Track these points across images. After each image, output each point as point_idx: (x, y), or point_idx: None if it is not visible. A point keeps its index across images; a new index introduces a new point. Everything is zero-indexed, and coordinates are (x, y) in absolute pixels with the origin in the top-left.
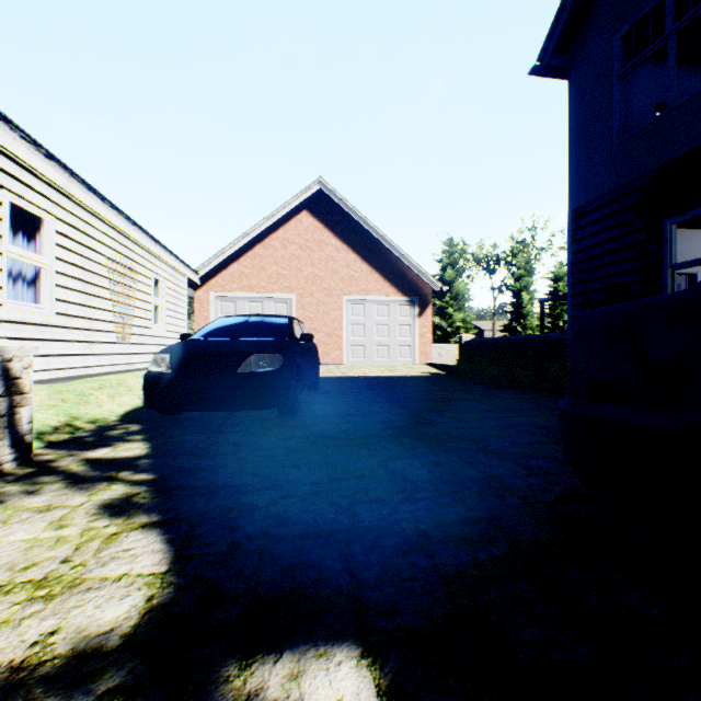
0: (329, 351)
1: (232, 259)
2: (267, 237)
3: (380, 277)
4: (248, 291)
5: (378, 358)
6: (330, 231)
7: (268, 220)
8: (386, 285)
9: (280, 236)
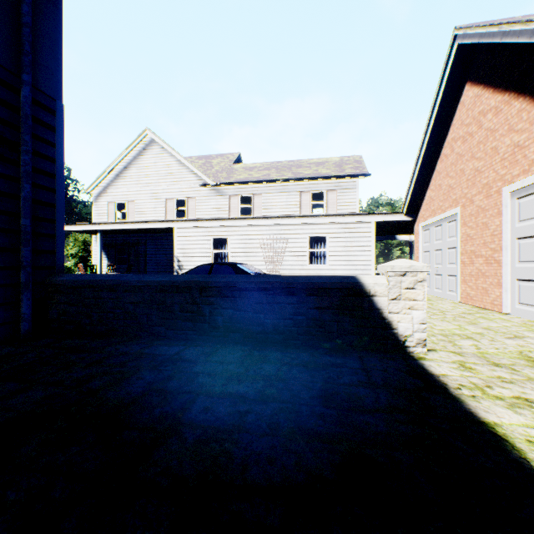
0: (487, 286)
1: (426, 186)
2: (442, 147)
3: None
4: (432, 216)
5: None
6: (488, 88)
7: (427, 133)
8: None
9: (449, 138)
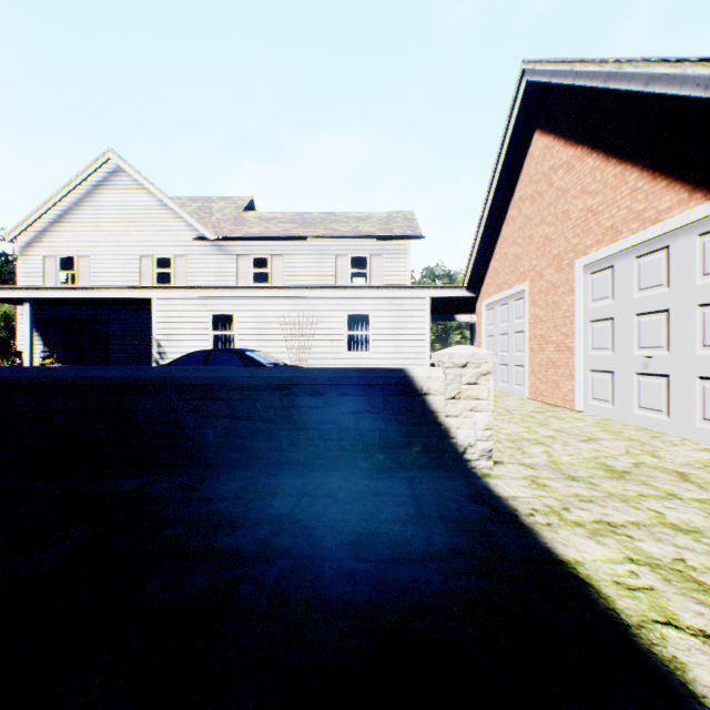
0: (558, 379)
1: (490, 255)
2: (508, 207)
3: (641, 176)
4: (497, 293)
5: (640, 410)
6: (559, 139)
7: (491, 189)
8: (655, 190)
9: (516, 196)
